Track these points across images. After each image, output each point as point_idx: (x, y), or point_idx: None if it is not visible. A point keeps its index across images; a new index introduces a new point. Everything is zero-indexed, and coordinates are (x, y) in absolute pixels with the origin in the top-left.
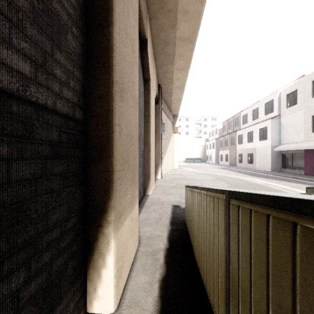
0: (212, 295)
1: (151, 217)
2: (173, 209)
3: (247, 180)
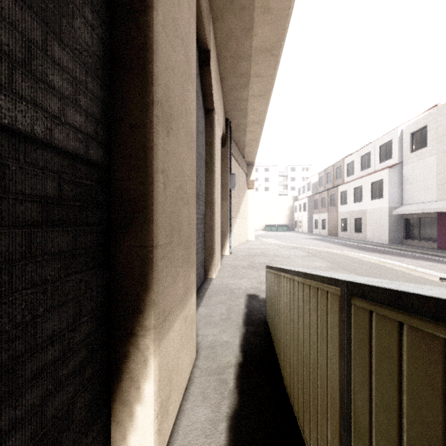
0: None
1: (216, 312)
2: (249, 301)
3: (355, 256)
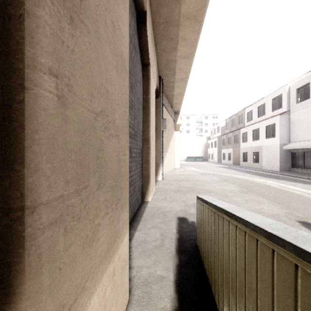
0: None
1: (151, 237)
2: (179, 224)
3: (258, 181)
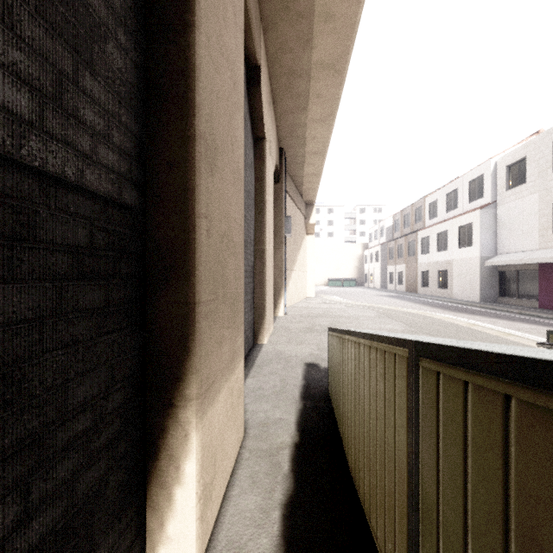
0: (381, 536)
1: (267, 384)
2: (307, 371)
3: (438, 317)
